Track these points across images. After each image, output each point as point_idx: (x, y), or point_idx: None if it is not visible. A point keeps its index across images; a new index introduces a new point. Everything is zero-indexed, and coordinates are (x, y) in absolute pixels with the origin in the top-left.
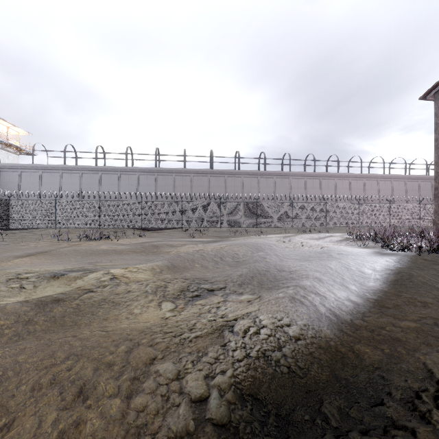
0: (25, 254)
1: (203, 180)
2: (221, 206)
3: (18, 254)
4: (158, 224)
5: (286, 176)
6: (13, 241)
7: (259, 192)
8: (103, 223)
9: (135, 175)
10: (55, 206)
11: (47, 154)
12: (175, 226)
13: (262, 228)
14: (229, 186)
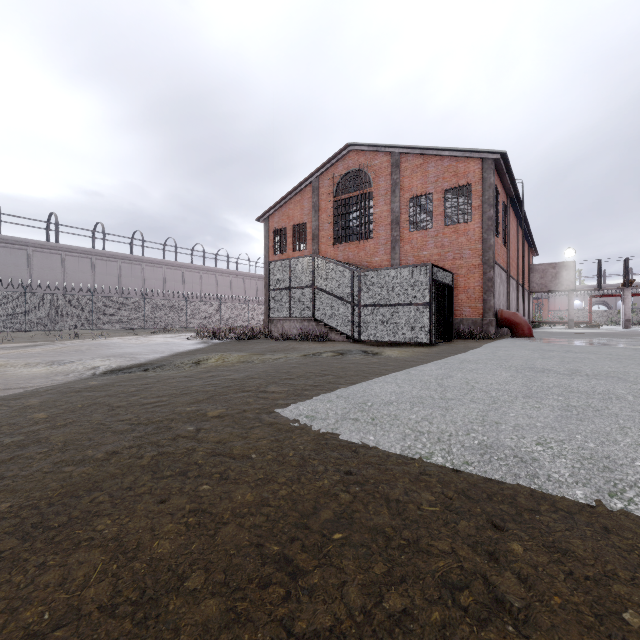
0: None
1: None
2: (27, 299)
3: None
4: None
5: (137, 262)
6: None
7: (95, 280)
8: None
9: None
10: None
11: None
12: None
13: (100, 331)
14: (37, 267)
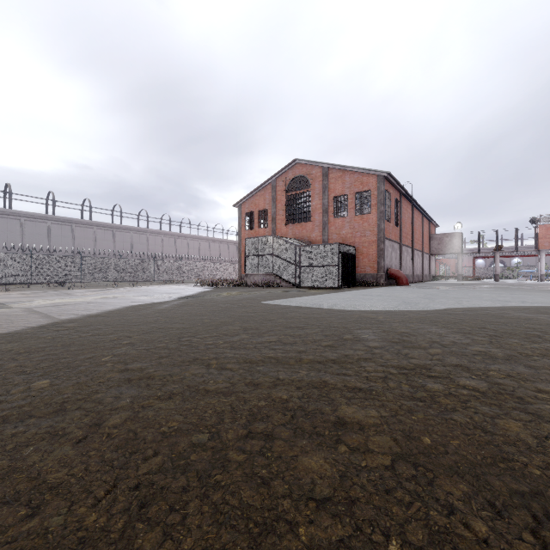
0: None
1: (40, 227)
2: (82, 261)
3: None
4: None
5: (144, 232)
6: None
7: (115, 246)
8: None
9: None
10: None
11: None
12: (22, 282)
13: (120, 282)
14: (78, 237)
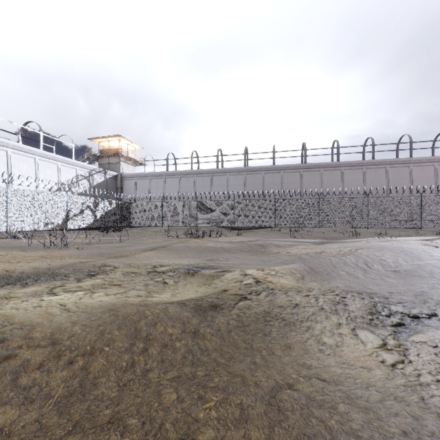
0: (149, 247)
1: (294, 176)
2: (320, 203)
3: (144, 248)
4: (250, 223)
5: (404, 164)
6: (135, 236)
7: (365, 186)
8: (200, 222)
9: (225, 176)
10: (162, 206)
11: (154, 163)
12: (268, 226)
13: (370, 228)
14: (325, 181)
